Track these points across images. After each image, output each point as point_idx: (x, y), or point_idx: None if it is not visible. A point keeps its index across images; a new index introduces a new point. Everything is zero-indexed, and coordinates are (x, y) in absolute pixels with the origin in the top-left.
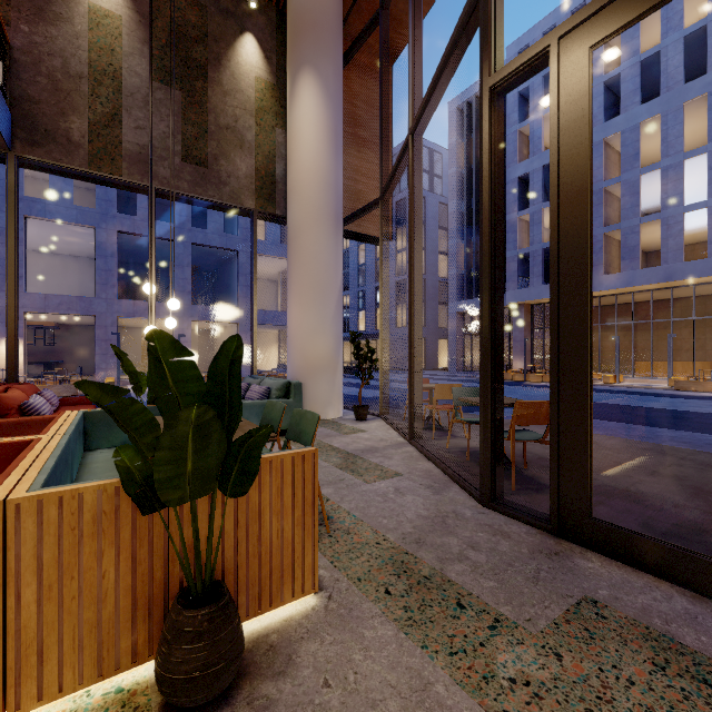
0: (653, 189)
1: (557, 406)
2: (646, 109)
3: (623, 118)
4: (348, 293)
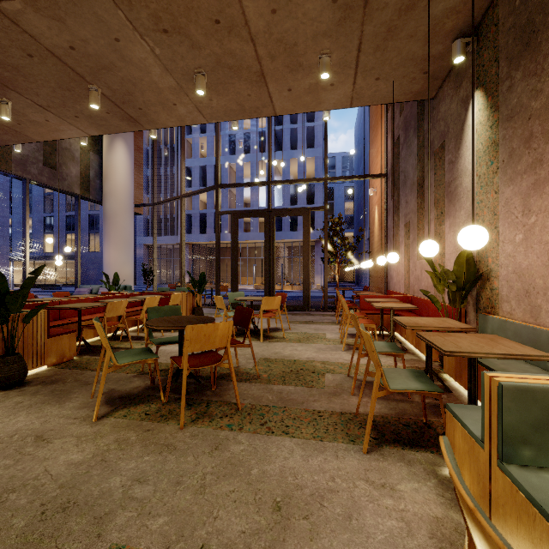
0: (248, 194)
1: (232, 284)
2: (246, 157)
3: (237, 157)
4: (31, 216)
